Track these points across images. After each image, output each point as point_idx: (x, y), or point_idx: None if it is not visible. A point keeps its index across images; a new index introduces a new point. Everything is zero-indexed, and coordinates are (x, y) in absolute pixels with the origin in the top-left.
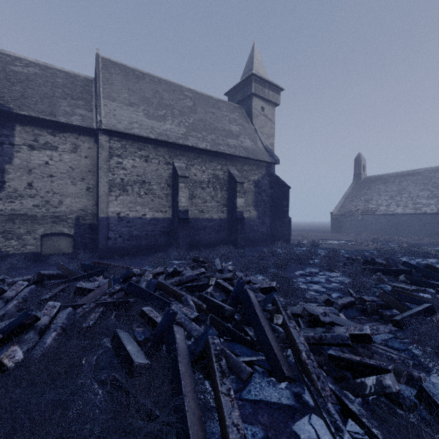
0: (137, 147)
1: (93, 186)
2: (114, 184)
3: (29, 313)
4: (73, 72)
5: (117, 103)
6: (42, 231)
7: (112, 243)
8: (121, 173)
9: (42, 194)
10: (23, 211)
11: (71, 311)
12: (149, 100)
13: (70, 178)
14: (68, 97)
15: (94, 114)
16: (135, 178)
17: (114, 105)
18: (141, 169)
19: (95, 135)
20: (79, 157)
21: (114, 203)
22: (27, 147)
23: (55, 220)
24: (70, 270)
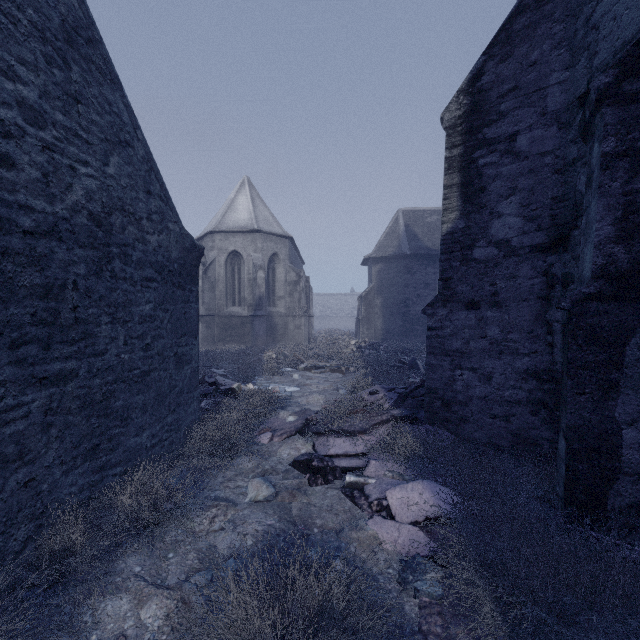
0: None
1: None
2: None
3: None
4: None
5: None
6: None
7: None
8: None
9: None
10: None
11: None
12: None
13: None
14: None
15: None
16: None
17: None
18: None
19: None
20: None
21: None
22: None
23: None
24: None
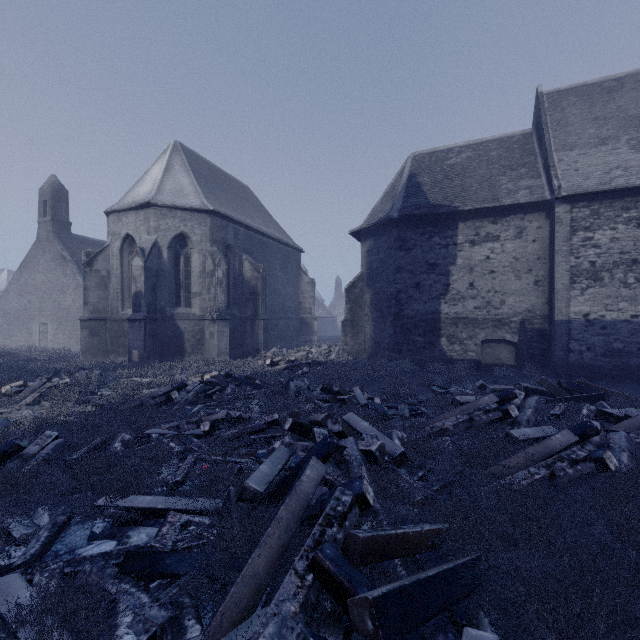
0: (620, 208)
1: (543, 278)
2: (579, 271)
3: (589, 424)
4: (506, 134)
5: (578, 149)
6: (483, 336)
7: (575, 358)
8: (590, 253)
9: (482, 294)
10: (465, 314)
11: (626, 436)
12: (638, 119)
13: (514, 271)
14: (506, 170)
15: (543, 179)
16: (616, 258)
17: (573, 156)
18: (628, 240)
19: (545, 208)
20: (524, 243)
21: (578, 299)
22: (468, 243)
23: (496, 324)
24: (554, 387)
